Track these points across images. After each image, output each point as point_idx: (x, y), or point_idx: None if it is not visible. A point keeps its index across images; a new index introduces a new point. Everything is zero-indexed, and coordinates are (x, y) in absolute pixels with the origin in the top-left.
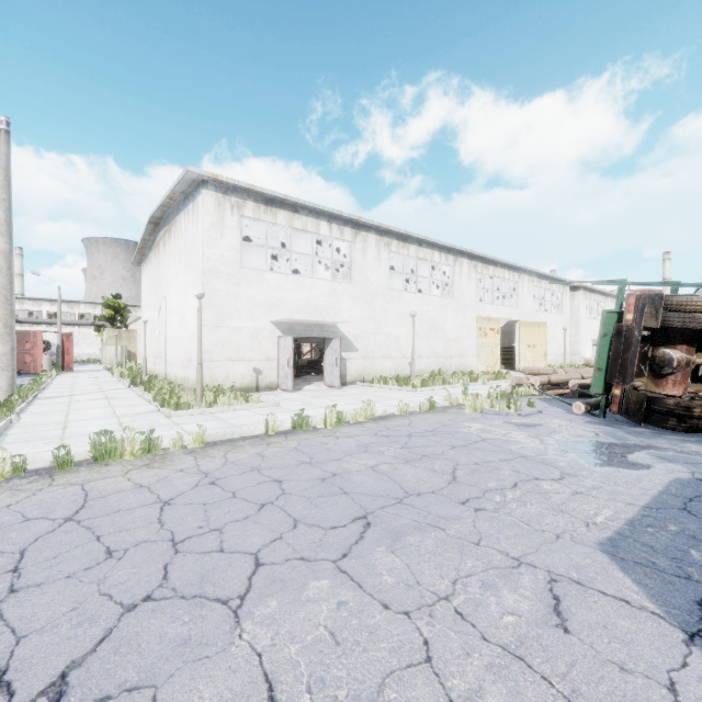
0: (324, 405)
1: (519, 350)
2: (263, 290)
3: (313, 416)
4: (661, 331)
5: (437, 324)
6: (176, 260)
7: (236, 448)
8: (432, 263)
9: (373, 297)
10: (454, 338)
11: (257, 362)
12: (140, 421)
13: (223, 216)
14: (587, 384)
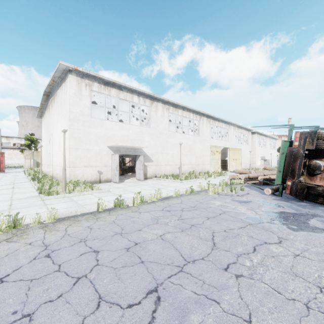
0: (134, 190)
1: (229, 161)
2: (103, 129)
3: (127, 198)
4: (314, 151)
5: (191, 148)
6: (56, 114)
7: (75, 222)
8: (189, 120)
9: (160, 135)
10: (200, 155)
11: (99, 167)
12: (24, 203)
13: (80, 90)
14: (267, 178)
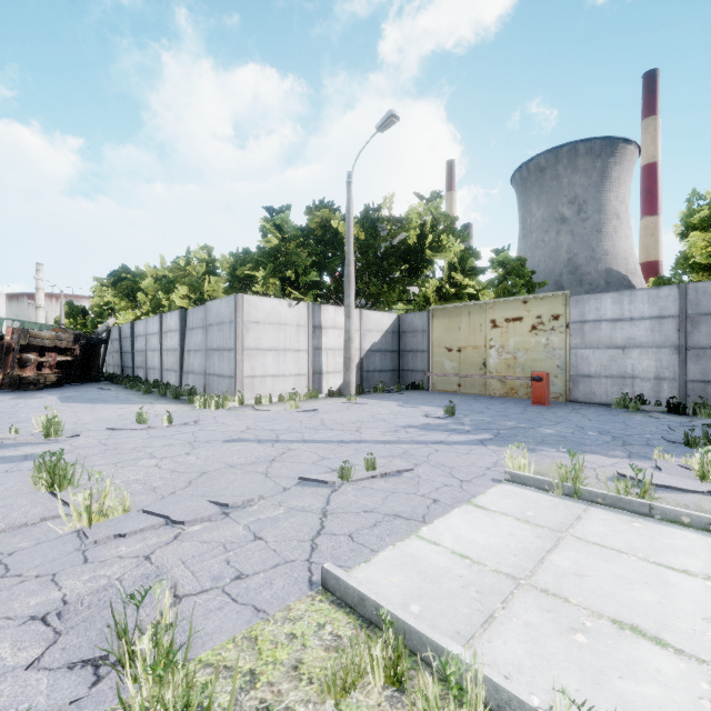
0: None
1: None
2: None
3: None
4: (26, 346)
5: None
6: None
7: None
8: None
9: None
10: None
11: None
12: None
13: None
14: None
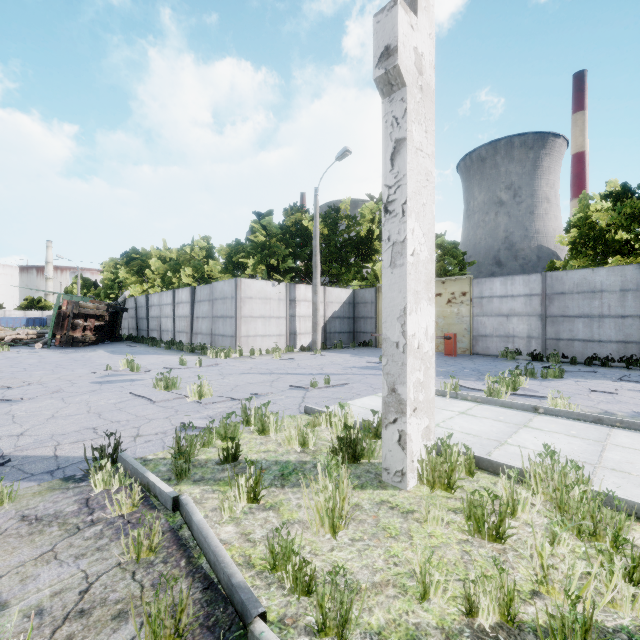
0: None
1: None
2: None
3: None
4: (76, 314)
5: None
6: None
7: None
8: None
9: None
10: None
11: None
12: None
13: None
14: (15, 338)
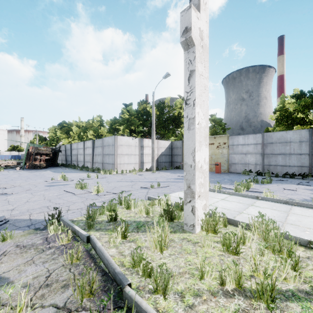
0: None
1: None
2: None
3: None
4: (36, 153)
5: None
6: None
7: None
8: None
9: None
10: None
11: None
12: None
13: None
14: (6, 165)
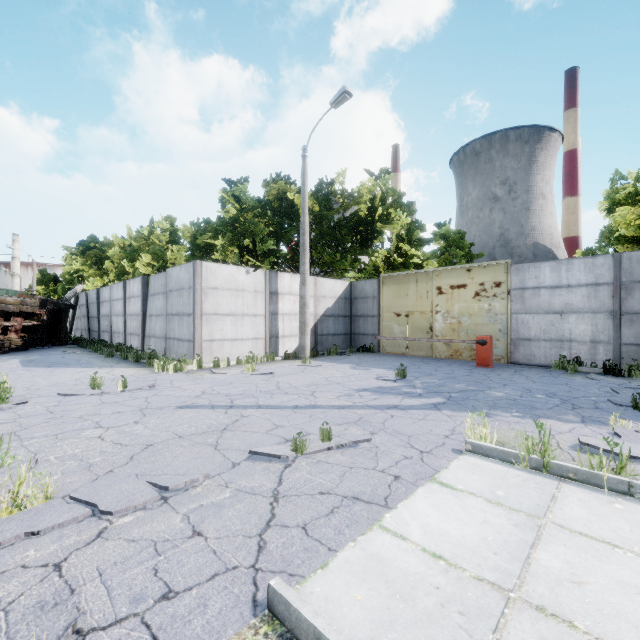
0: None
1: None
2: None
3: None
4: None
5: None
6: None
7: None
8: None
9: None
10: None
11: None
12: None
13: None
14: None
